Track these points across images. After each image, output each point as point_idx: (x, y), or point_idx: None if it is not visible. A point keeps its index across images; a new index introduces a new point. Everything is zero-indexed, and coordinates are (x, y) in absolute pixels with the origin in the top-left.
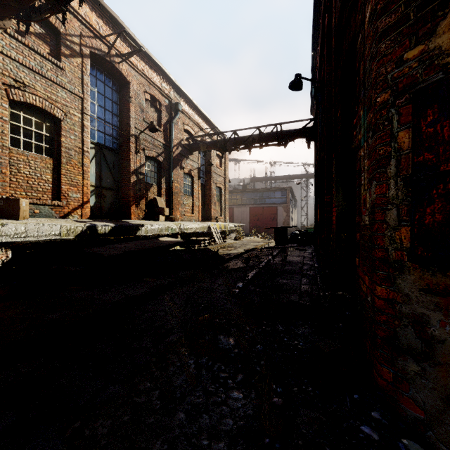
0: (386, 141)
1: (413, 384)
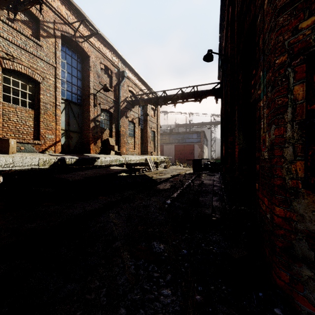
0: (283, 94)
1: (307, 286)
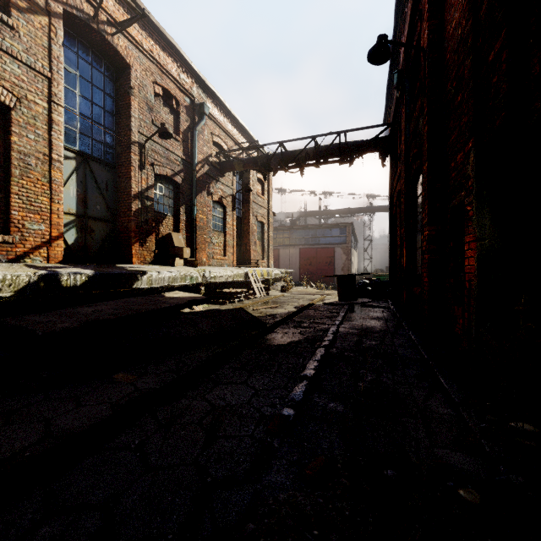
0: None
1: None
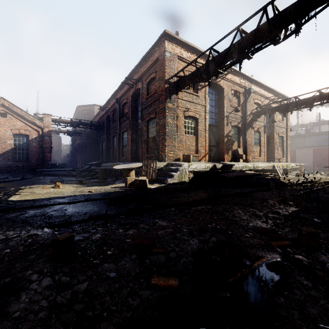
0: None
1: None
